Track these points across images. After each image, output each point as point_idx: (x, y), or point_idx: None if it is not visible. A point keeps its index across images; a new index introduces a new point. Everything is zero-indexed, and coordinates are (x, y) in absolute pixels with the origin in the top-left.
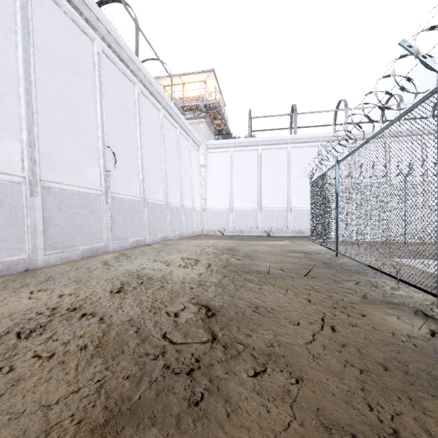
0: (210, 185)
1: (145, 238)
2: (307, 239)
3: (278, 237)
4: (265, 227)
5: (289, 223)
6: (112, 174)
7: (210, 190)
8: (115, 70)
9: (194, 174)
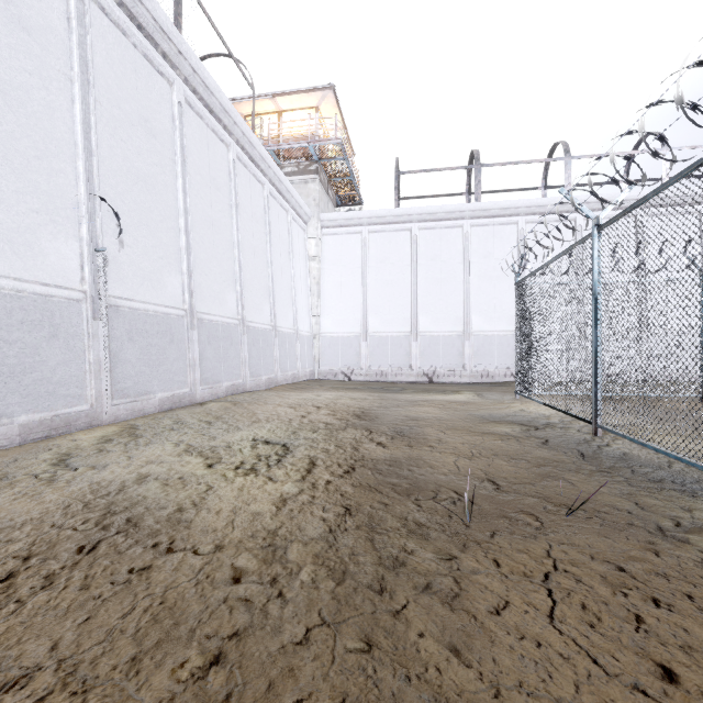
0: (327, 293)
1: (193, 390)
2: (502, 388)
3: (448, 384)
4: (425, 366)
5: (466, 359)
6: (114, 259)
7: (327, 301)
8: (124, 44)
9: (297, 272)
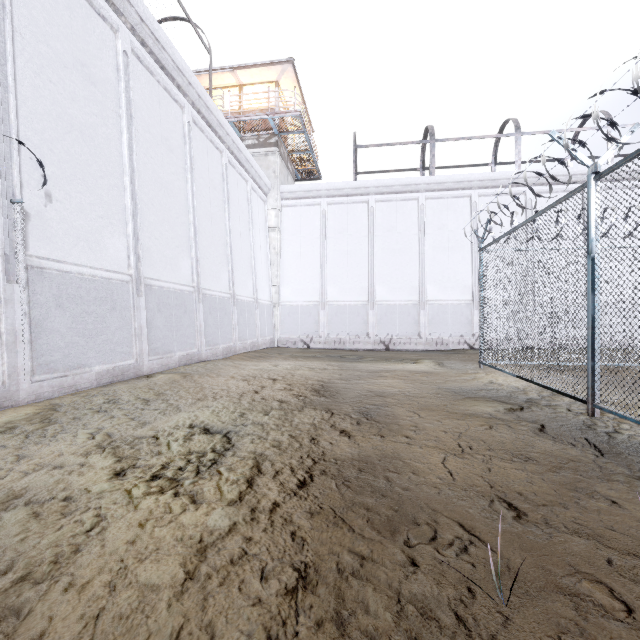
0: (286, 262)
1: (139, 362)
2: (458, 356)
3: (405, 351)
4: (382, 334)
5: (421, 327)
6: (38, 214)
7: (286, 271)
8: None
9: (257, 242)
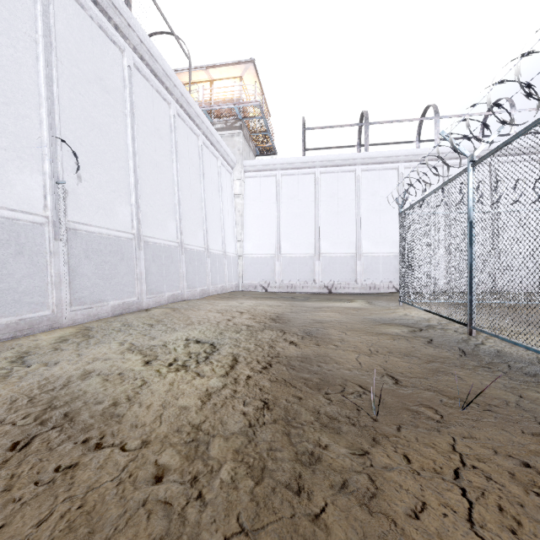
0: (249, 223)
1: (140, 299)
2: (387, 297)
3: (344, 294)
4: (325, 281)
5: (358, 275)
6: (73, 191)
7: (248, 229)
8: (82, 16)
9: (225, 206)
